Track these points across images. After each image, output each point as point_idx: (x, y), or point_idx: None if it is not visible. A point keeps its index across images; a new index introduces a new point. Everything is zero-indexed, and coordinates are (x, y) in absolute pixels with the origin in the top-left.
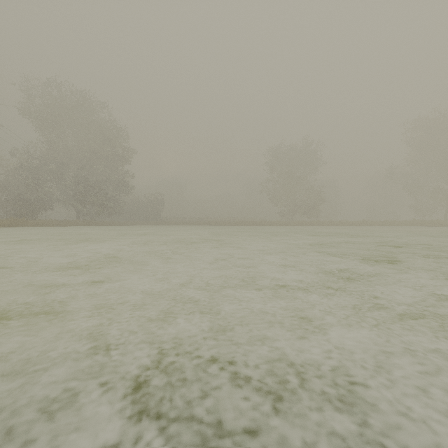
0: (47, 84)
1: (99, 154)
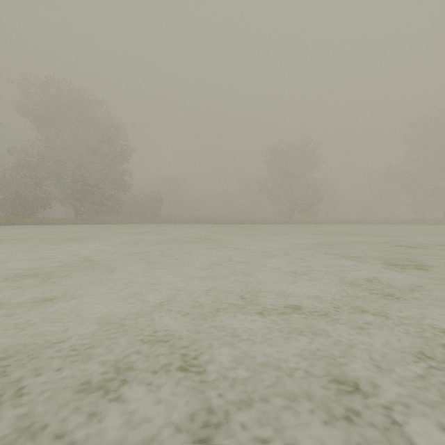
0: (45, 82)
1: (97, 152)
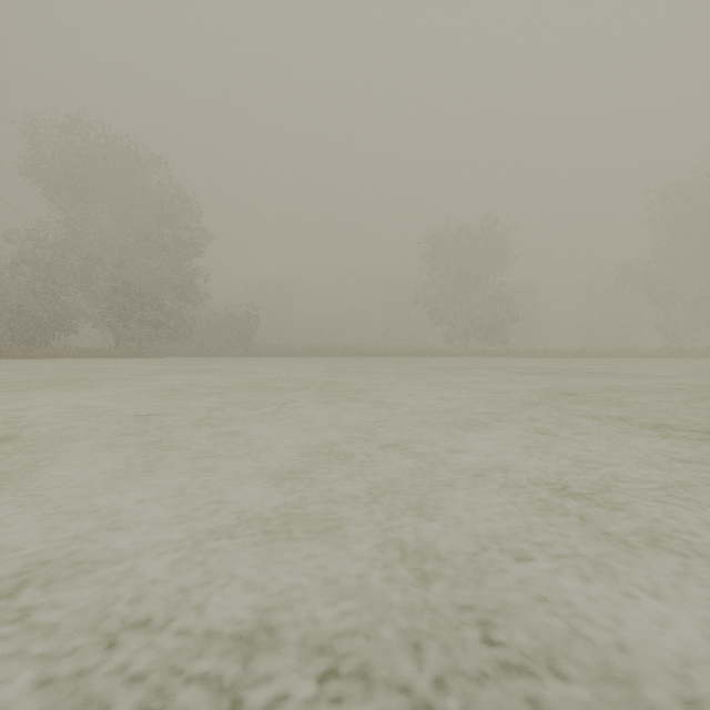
0: (66, 125)
1: (151, 240)
